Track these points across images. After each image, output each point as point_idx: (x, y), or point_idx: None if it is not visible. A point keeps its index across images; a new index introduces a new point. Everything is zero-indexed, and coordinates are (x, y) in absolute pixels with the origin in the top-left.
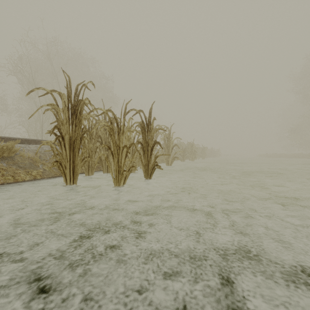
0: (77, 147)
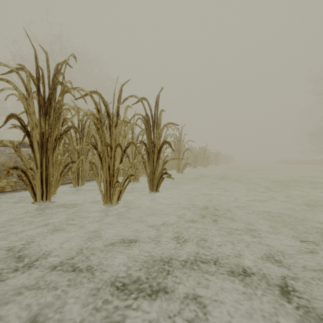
0: (51, 148)
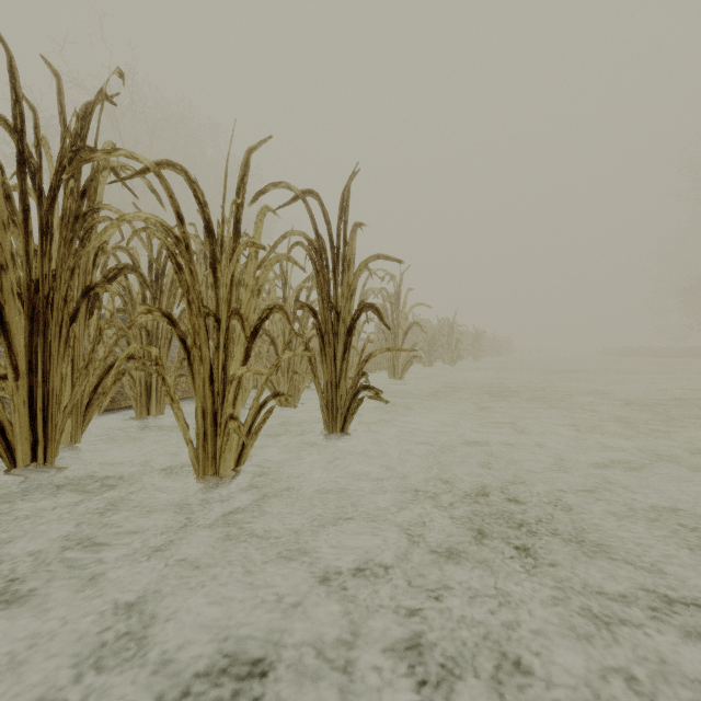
0: (55, 322)
